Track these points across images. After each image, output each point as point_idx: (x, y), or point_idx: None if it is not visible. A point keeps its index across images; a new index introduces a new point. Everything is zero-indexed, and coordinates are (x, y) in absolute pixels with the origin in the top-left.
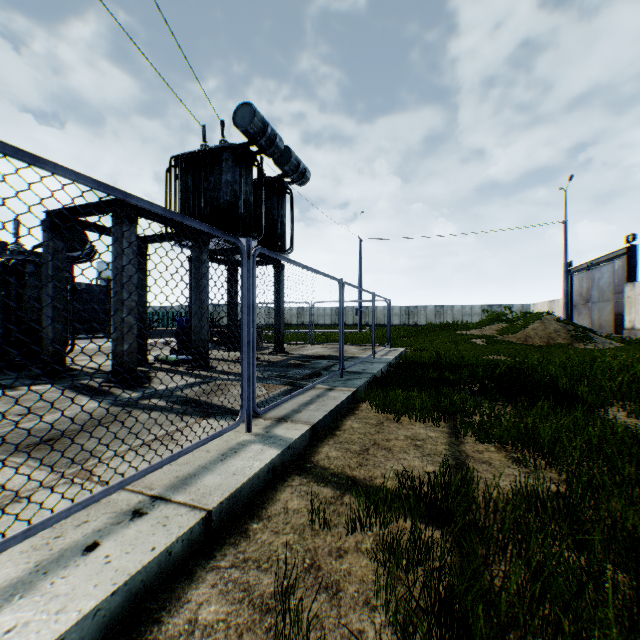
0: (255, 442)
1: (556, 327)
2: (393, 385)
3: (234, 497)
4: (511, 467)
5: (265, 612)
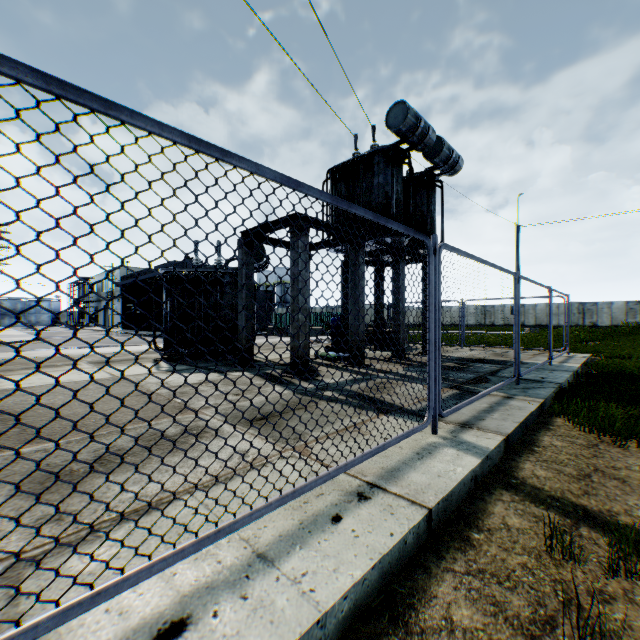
0: (446, 446)
1: None
2: (596, 400)
3: (446, 500)
4: None
5: (529, 638)
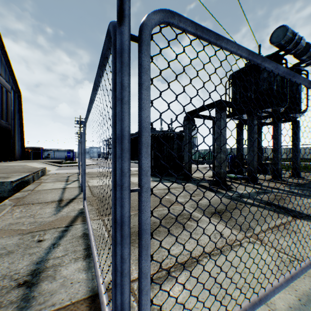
0: None
1: None
2: None
3: None
4: None
5: None
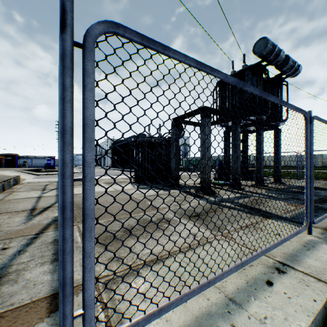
0: (322, 242)
1: None
2: None
3: None
4: None
5: None
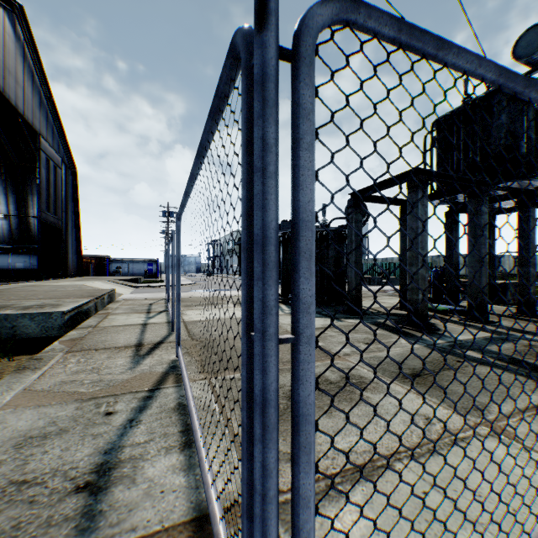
0: None
1: None
2: None
3: None
4: None
5: None
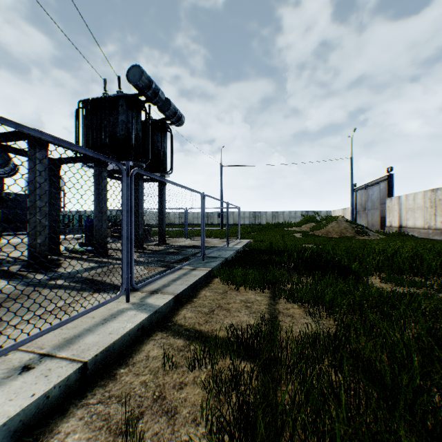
0: (131, 309)
1: (346, 225)
2: (237, 265)
3: (108, 350)
4: (306, 318)
5: (118, 435)
